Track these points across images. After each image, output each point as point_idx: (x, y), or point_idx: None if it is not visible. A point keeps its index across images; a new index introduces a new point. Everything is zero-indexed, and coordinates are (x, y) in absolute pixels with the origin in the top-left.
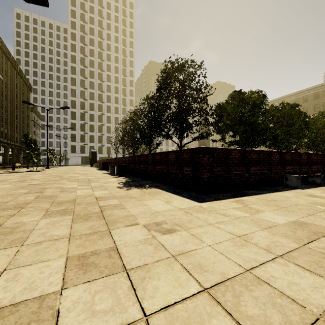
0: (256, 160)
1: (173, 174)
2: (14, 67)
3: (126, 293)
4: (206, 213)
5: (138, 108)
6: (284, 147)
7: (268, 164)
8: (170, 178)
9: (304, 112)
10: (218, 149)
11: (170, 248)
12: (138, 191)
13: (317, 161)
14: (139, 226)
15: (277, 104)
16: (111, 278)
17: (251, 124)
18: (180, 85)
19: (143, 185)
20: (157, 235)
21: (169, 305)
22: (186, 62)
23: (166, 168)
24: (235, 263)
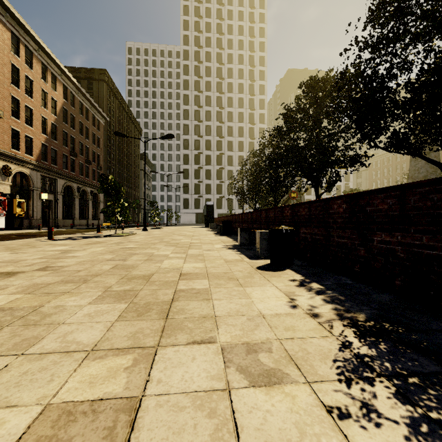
0: None
1: None
2: (123, 106)
3: None
4: None
5: (291, 110)
6: None
7: None
8: None
9: None
10: None
11: None
12: None
13: None
14: None
15: None
16: None
17: None
18: None
19: None
20: None
21: None
22: None
23: None
24: None
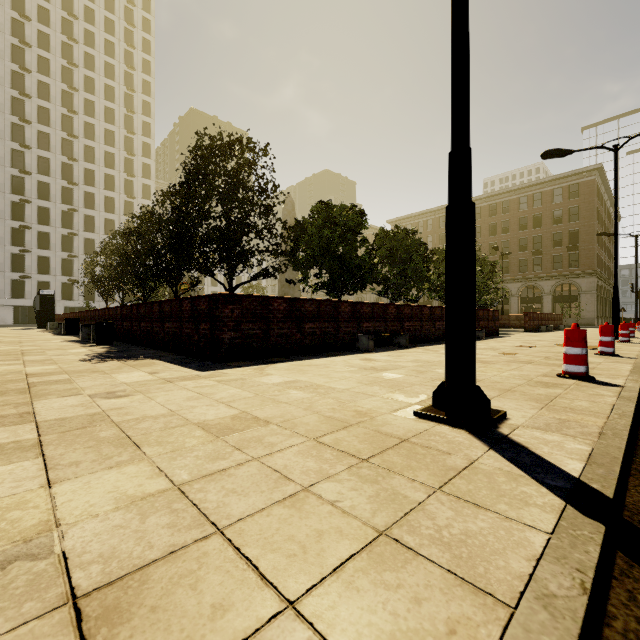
0: (314, 314)
1: (188, 337)
2: None
3: (28, 431)
4: (195, 380)
5: (150, 211)
6: (398, 294)
7: (334, 320)
8: (185, 343)
9: (425, 244)
10: (250, 297)
11: (106, 407)
12: (116, 364)
13: (412, 316)
14: (82, 396)
15: (414, 223)
16: (15, 426)
17: (342, 258)
18: (229, 178)
19: (135, 356)
20: (100, 400)
21: (68, 431)
22: (238, 140)
23: (179, 326)
24: (168, 409)
